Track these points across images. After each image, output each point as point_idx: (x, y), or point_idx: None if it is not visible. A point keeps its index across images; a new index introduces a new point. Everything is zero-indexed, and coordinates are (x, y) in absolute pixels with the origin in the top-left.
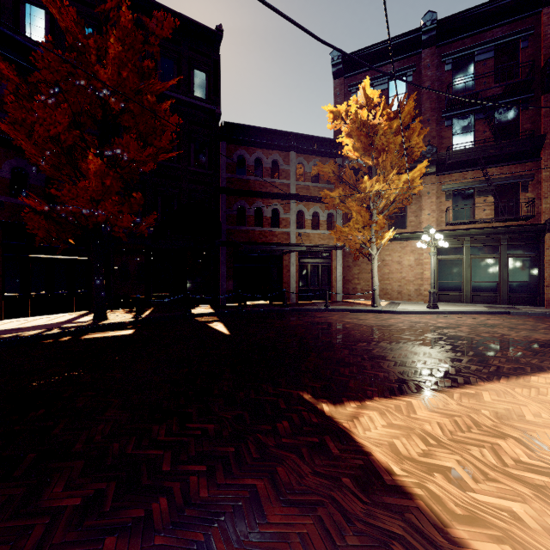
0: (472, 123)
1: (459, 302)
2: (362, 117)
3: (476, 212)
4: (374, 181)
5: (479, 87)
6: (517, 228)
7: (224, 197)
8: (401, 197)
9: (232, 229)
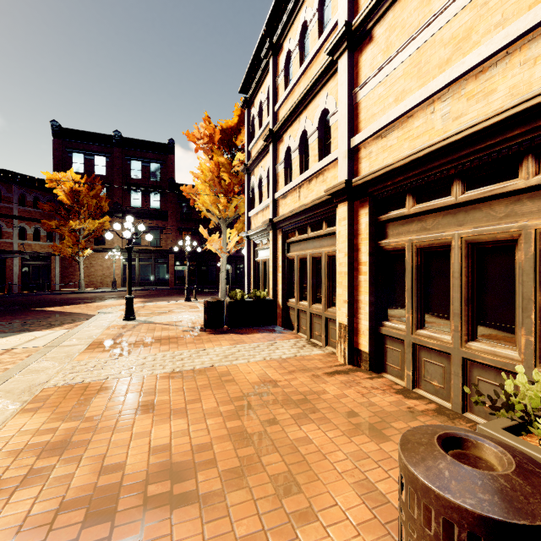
0: (141, 195)
1: (134, 287)
2: (71, 184)
3: (142, 241)
4: (78, 222)
5: (143, 178)
6: (158, 251)
7: None
8: (98, 230)
9: None
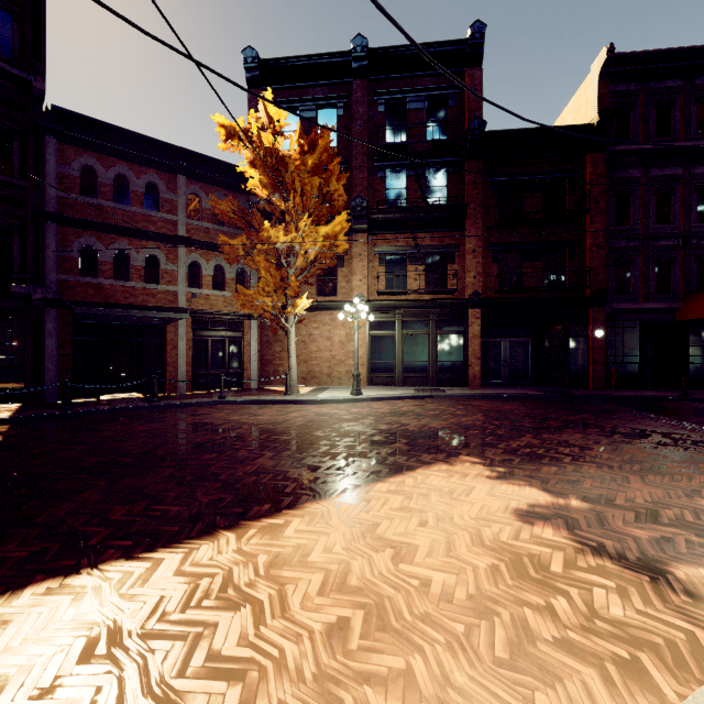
0: (405, 179)
1: (392, 386)
2: (268, 142)
3: (408, 282)
4: (281, 230)
5: (411, 139)
6: (445, 302)
7: (53, 227)
8: (323, 255)
9: (70, 281)
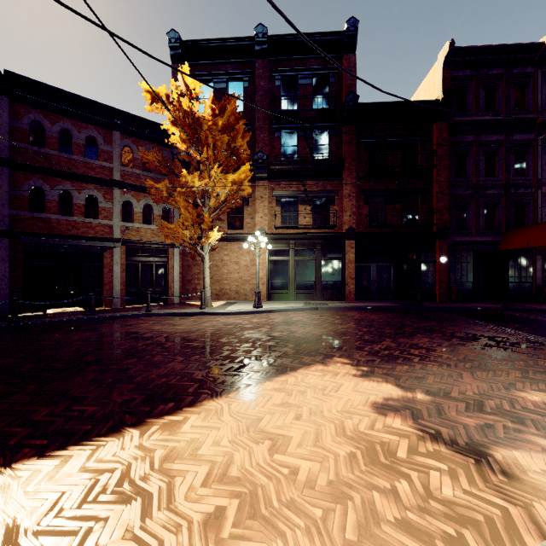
0: (296, 138)
1: (286, 300)
2: (186, 106)
3: (299, 219)
4: (197, 177)
5: (301, 107)
6: (327, 235)
7: (6, 171)
8: (231, 197)
9: (21, 216)
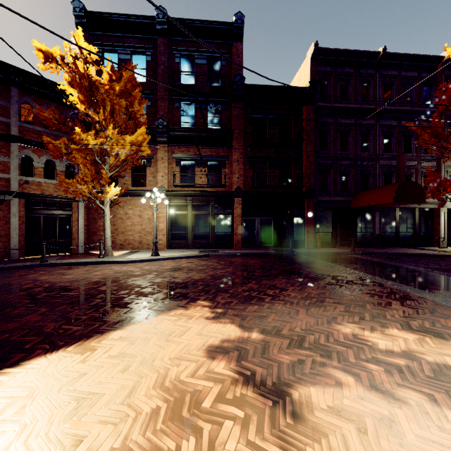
0: (194, 109)
1: (184, 249)
2: (83, 69)
3: (196, 179)
4: (92, 136)
5: (198, 83)
6: (219, 193)
7: None
8: (131, 157)
9: None
